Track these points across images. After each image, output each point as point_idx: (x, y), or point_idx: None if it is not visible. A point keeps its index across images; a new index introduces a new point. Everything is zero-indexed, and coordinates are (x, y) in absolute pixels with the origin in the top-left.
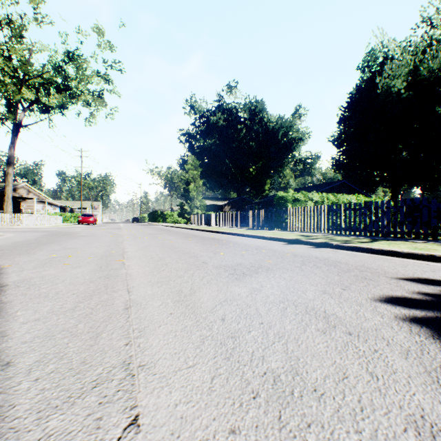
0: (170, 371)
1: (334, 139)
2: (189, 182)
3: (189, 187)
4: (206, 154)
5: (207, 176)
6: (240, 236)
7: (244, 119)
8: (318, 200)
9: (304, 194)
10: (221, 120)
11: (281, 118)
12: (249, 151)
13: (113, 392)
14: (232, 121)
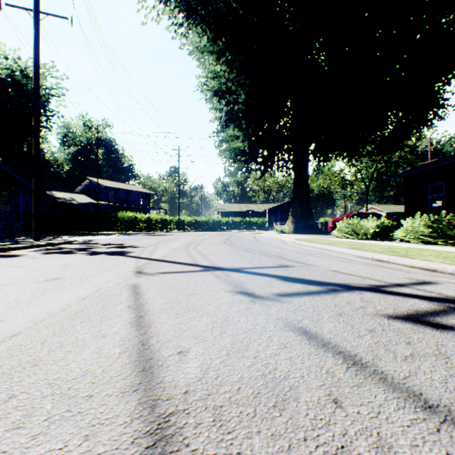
0: (73, 295)
1: None
2: None
3: None
4: None
5: None
6: None
7: None
8: None
9: None
10: None
11: None
12: None
13: (98, 294)
14: None
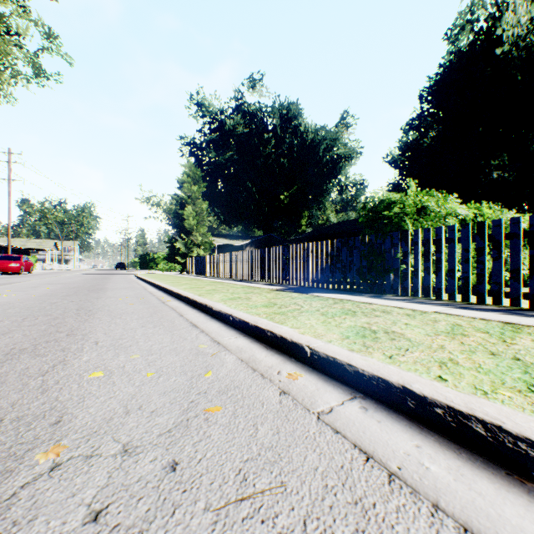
0: None
1: (392, 158)
2: (185, 204)
3: (184, 212)
4: (220, 173)
5: (220, 205)
6: (280, 348)
7: (273, 128)
8: (468, 216)
9: (436, 199)
10: (241, 127)
11: (323, 127)
12: (279, 172)
13: None
14: (256, 129)
